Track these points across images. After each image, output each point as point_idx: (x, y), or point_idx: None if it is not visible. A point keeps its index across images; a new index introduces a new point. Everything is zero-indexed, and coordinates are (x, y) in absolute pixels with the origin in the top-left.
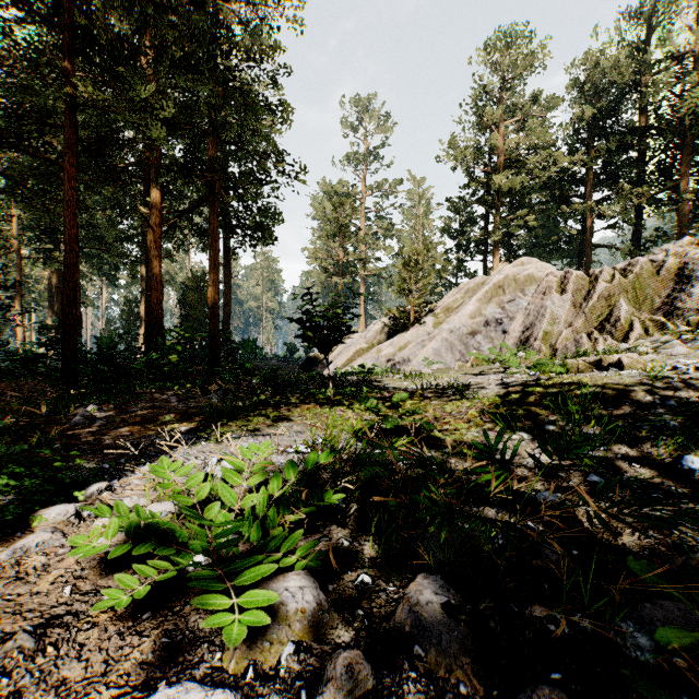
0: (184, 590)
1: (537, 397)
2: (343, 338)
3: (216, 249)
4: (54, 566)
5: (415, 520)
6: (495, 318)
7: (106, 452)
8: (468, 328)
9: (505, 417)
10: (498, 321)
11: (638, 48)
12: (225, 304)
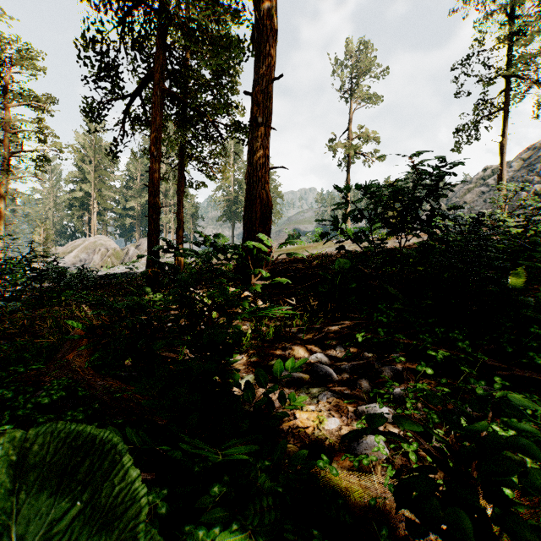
0: None
1: None
2: None
3: None
4: None
5: None
6: (85, 258)
7: None
8: (72, 262)
9: None
10: (86, 260)
11: None
12: None
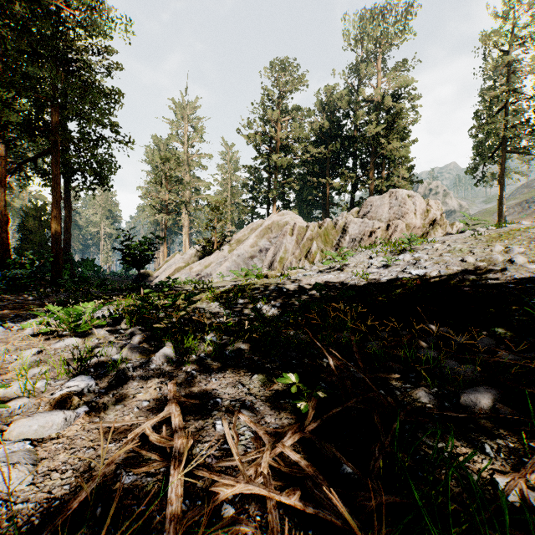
0: (62, 336)
1: (237, 289)
2: (167, 259)
3: (59, 191)
4: (11, 337)
5: (140, 317)
6: (265, 248)
7: (2, 319)
8: (249, 253)
9: (215, 297)
10: (267, 250)
11: (351, 91)
12: (66, 230)
